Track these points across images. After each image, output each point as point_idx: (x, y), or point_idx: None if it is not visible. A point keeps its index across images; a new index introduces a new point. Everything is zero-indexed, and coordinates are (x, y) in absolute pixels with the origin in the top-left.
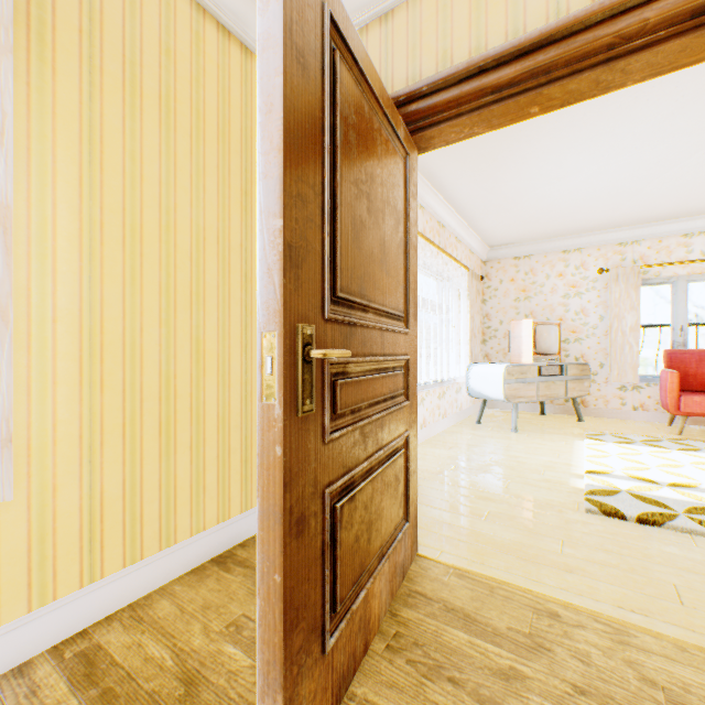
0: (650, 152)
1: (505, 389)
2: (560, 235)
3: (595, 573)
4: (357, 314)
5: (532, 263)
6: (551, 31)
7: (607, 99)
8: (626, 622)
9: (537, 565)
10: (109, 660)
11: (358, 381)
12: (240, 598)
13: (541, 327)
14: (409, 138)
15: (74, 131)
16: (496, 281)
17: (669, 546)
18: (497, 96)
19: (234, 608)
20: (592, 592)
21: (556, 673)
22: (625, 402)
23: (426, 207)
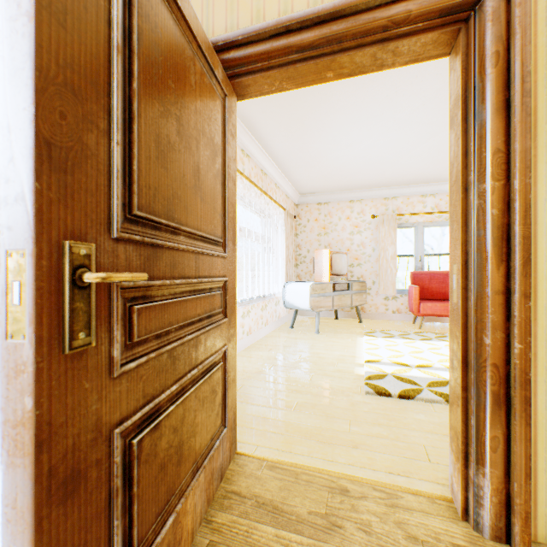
0: (404, 134)
1: (311, 301)
2: (348, 189)
3: (373, 445)
4: (165, 236)
5: (330, 208)
6: (342, 6)
7: (379, 89)
8: (395, 486)
9: (332, 446)
10: None
11: (165, 304)
12: None
13: (335, 255)
14: (228, 82)
15: None
16: (305, 220)
17: (419, 414)
18: (301, 55)
19: None
20: (371, 463)
21: None
22: (388, 308)
23: (252, 156)
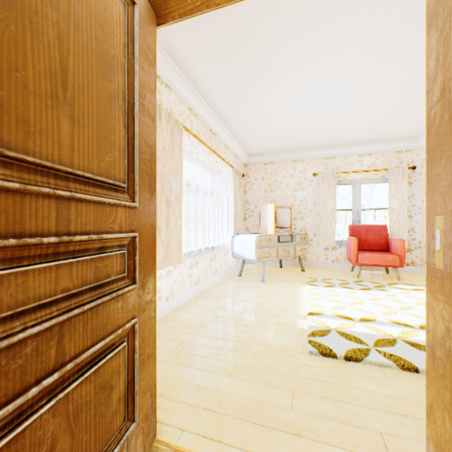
0: (345, 93)
1: (256, 252)
2: (291, 150)
3: (319, 432)
4: None
5: (275, 168)
6: None
7: (322, 41)
8: None
9: (270, 432)
10: None
11: None
12: None
13: (280, 209)
14: None
15: None
16: (253, 178)
17: (369, 383)
18: None
19: None
20: None
21: None
22: (328, 257)
23: (200, 116)
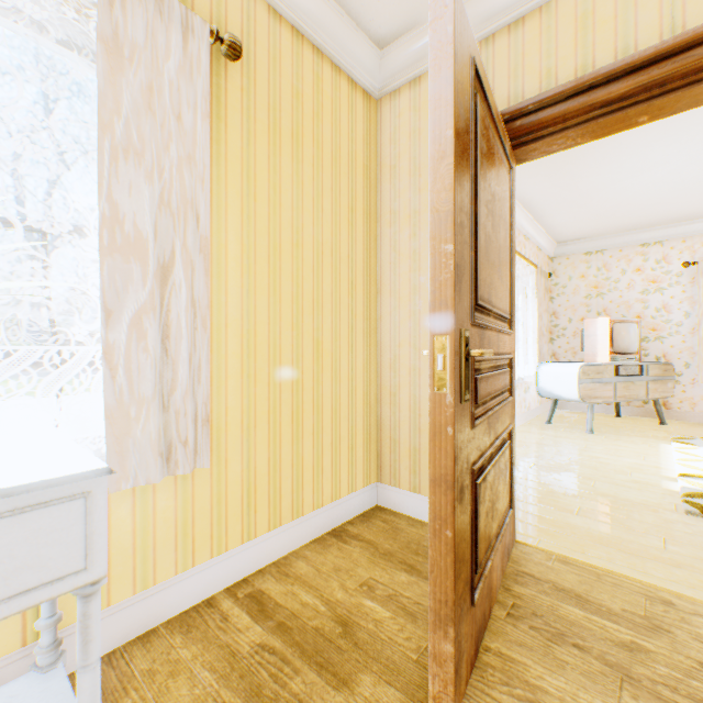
0: None
1: (579, 389)
2: (637, 227)
3: None
4: (484, 318)
5: (605, 258)
6: (667, 47)
7: None
8: None
9: (640, 558)
10: (273, 602)
11: (487, 377)
12: (364, 565)
13: (618, 325)
14: (510, 152)
15: (238, 172)
16: (564, 278)
17: None
18: (605, 110)
19: (361, 572)
20: None
21: (679, 651)
22: None
23: None
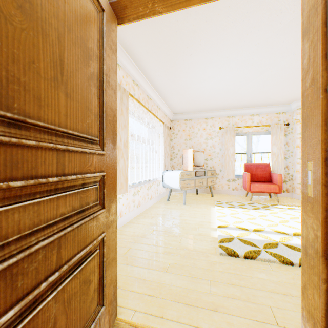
0: (242, 72)
1: (180, 183)
2: (204, 110)
3: (230, 308)
4: None
5: (192, 123)
6: None
7: (228, 36)
8: None
9: (196, 309)
10: None
11: None
12: None
13: (196, 153)
14: (106, 0)
15: None
16: (177, 130)
17: (261, 274)
18: None
19: None
20: None
21: None
22: (229, 187)
23: (140, 86)
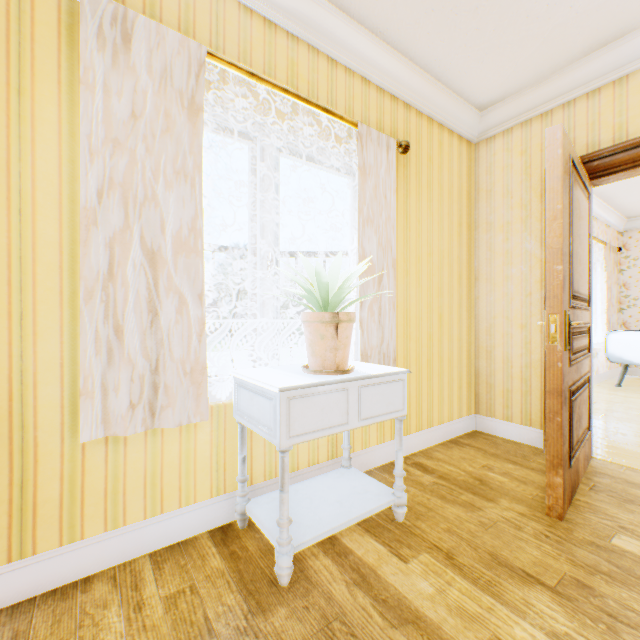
0: None
1: None
2: None
3: None
4: (574, 302)
5: None
6: None
7: None
8: None
9: None
10: (430, 467)
11: (576, 338)
12: (480, 458)
13: None
14: (588, 183)
15: (402, 216)
16: (635, 251)
17: None
18: None
19: (479, 461)
20: None
21: None
22: None
23: None
